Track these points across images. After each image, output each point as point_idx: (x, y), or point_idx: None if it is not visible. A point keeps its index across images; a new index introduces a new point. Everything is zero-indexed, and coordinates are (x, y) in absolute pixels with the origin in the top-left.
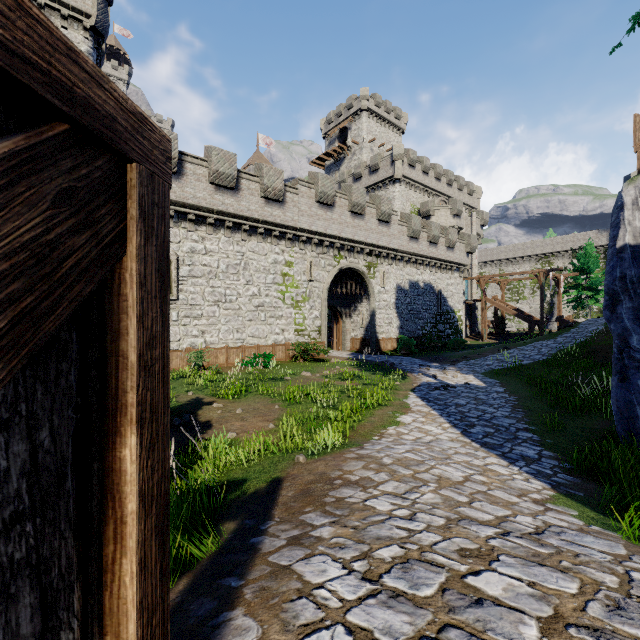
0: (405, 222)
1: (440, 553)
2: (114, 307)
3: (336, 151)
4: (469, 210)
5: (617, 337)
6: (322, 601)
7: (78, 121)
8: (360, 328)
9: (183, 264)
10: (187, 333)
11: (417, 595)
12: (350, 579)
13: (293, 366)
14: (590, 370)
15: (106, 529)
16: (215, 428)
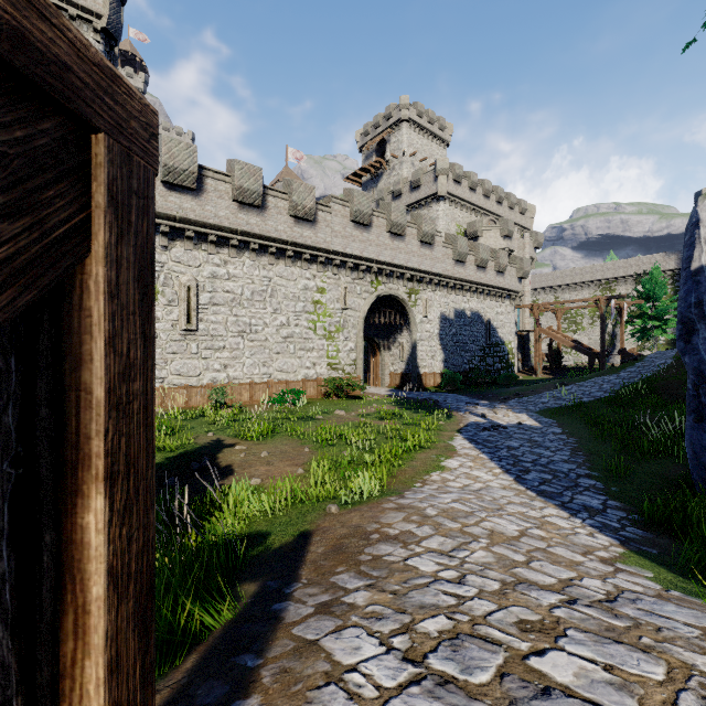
0: (450, 244)
1: (496, 626)
2: (74, 325)
3: (373, 166)
4: (521, 231)
5: (692, 371)
6: (355, 689)
7: (5, 59)
8: (400, 362)
9: (203, 290)
10: (208, 367)
11: (470, 682)
12: (389, 659)
13: (325, 404)
14: (658, 409)
15: (64, 620)
16: (237, 473)
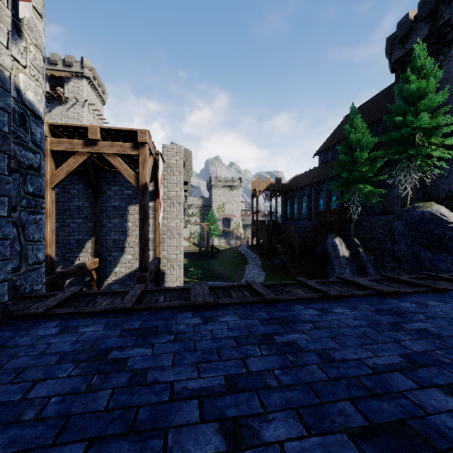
0: None
1: None
2: None
3: (49, 93)
4: None
5: None
6: None
7: None
8: None
9: None
10: None
11: None
12: None
13: None
14: (285, 277)
15: None
16: None
